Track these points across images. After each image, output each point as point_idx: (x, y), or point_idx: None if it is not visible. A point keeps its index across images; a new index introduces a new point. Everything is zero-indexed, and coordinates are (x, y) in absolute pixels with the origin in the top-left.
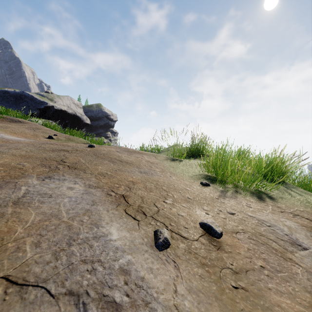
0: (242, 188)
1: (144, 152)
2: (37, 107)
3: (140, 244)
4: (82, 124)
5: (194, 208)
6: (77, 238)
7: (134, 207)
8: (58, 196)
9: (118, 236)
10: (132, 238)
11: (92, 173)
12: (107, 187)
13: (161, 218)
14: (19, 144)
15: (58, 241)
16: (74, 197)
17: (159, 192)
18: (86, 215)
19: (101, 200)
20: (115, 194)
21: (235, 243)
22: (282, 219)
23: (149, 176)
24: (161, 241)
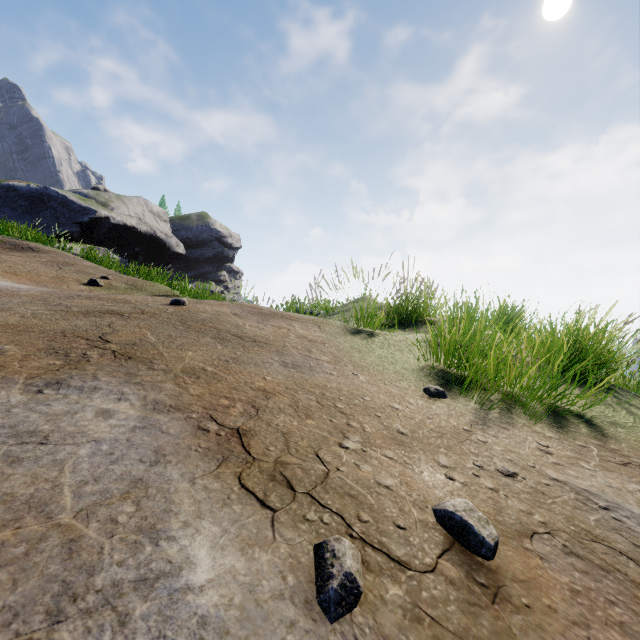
0: (522, 403)
1: (295, 316)
2: (75, 220)
3: (274, 600)
4: (168, 254)
5: (415, 462)
6: (87, 589)
7: (265, 465)
8: (65, 438)
9: (211, 572)
10: (253, 576)
11: (169, 370)
12: (201, 409)
13: (334, 497)
14: (12, 299)
15: (23, 603)
16: (109, 441)
17: (328, 417)
18: (130, 499)
19: (180, 446)
20: (218, 427)
21: (535, 572)
22: (630, 486)
23: (304, 374)
24: (336, 587)
